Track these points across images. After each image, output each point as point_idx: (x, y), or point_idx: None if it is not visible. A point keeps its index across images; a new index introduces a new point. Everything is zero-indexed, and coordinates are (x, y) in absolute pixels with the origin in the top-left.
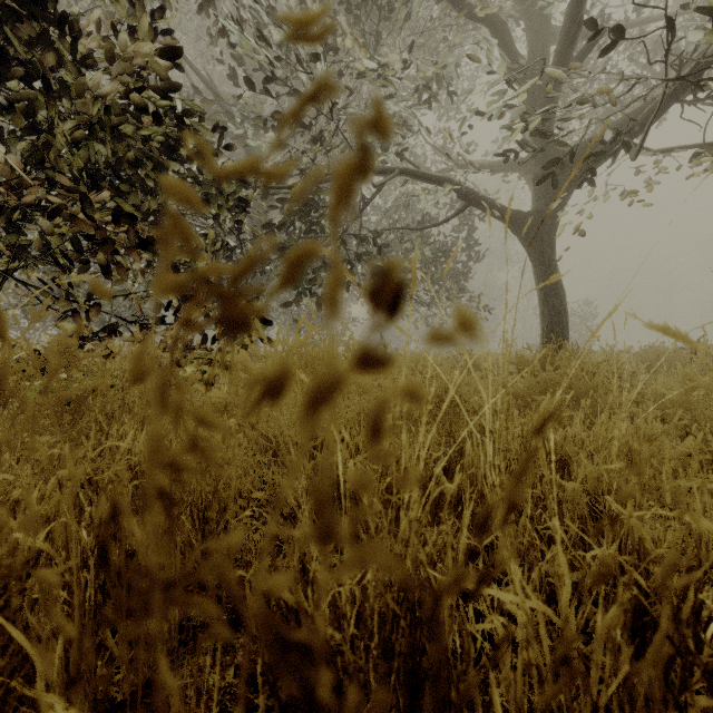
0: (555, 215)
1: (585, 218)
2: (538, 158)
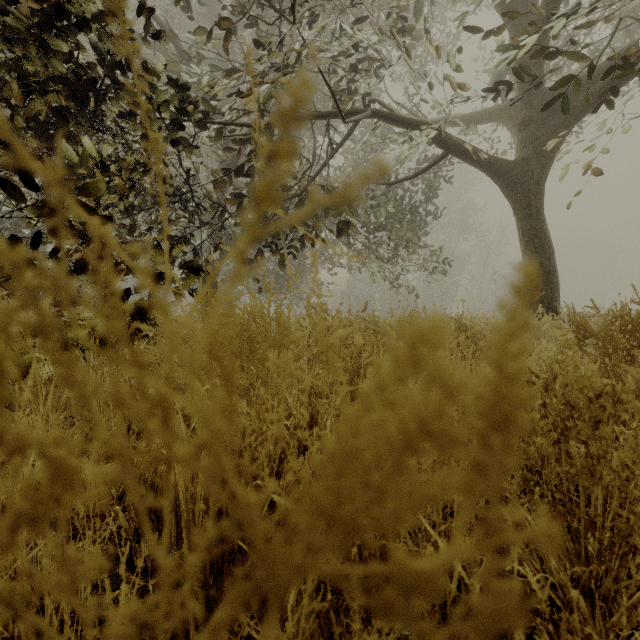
0: (544, 163)
1: (601, 152)
2: (525, 101)
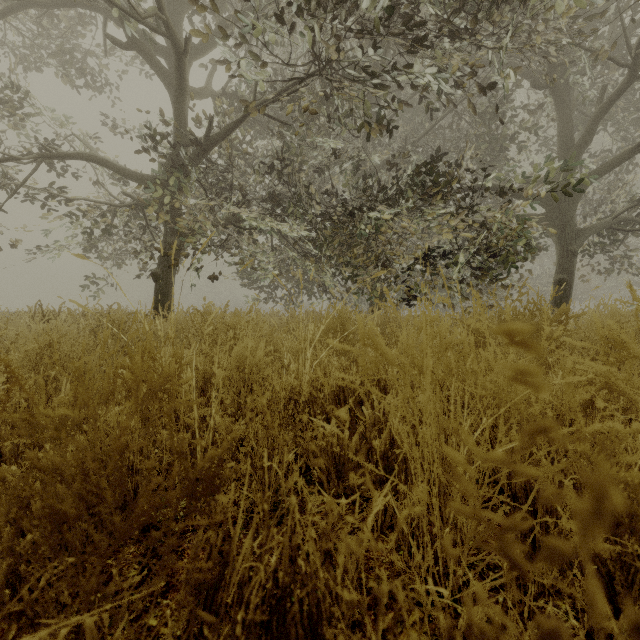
0: None
1: None
2: None
